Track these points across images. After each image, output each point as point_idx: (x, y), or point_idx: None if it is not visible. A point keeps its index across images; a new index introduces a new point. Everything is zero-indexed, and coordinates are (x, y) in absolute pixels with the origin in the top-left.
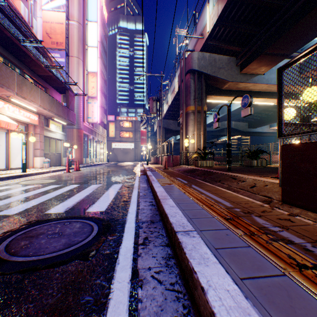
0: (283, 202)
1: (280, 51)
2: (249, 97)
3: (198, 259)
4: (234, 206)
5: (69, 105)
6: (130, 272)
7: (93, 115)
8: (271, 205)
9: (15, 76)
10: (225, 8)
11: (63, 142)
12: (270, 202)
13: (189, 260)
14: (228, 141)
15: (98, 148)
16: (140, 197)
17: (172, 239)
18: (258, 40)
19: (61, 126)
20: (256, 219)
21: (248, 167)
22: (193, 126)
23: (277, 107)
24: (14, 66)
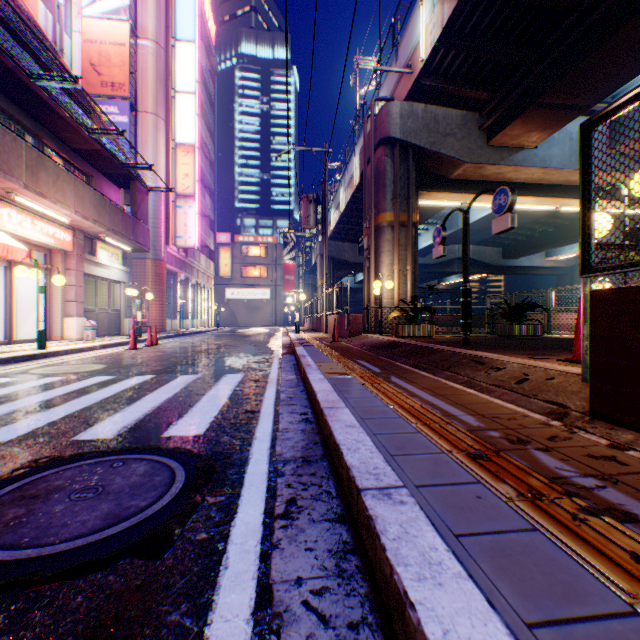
0: (592, 417)
1: (570, 100)
2: (509, 193)
3: (417, 565)
4: (485, 426)
5: (136, 212)
6: (252, 592)
7: (187, 231)
8: (566, 422)
9: (23, 150)
10: (457, 10)
11: (124, 287)
12: (564, 416)
13: (395, 568)
14: (464, 284)
15: (198, 300)
16: (281, 403)
17: (350, 506)
18: (525, 78)
19: (121, 253)
20: (540, 456)
21: (504, 337)
22: (391, 253)
23: (579, 208)
24: (22, 130)
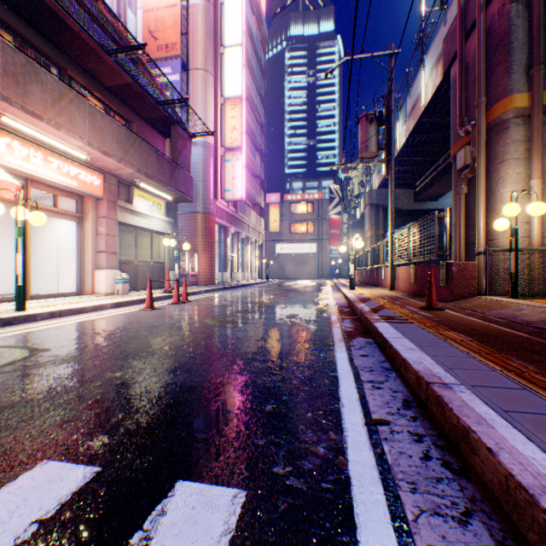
0: None
1: None
2: None
3: None
4: None
5: (176, 157)
6: None
7: (234, 184)
8: None
9: None
10: None
11: (168, 238)
12: None
13: None
14: None
15: (248, 254)
16: None
17: None
18: None
19: (163, 203)
20: None
21: None
22: (521, 161)
23: None
24: (43, 61)
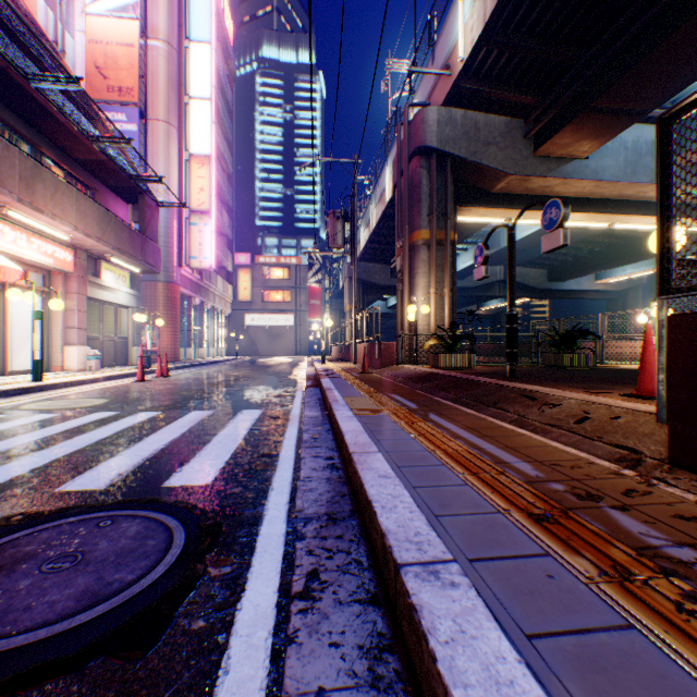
0: (673, 465)
1: (627, 104)
2: (561, 206)
3: (481, 687)
4: (545, 476)
5: (145, 229)
6: None
7: (203, 251)
8: (641, 472)
9: (17, 159)
10: (501, 3)
11: (132, 312)
12: (638, 463)
13: (450, 692)
14: (510, 309)
15: (214, 327)
16: (303, 444)
17: (386, 582)
18: (576, 80)
19: (128, 275)
20: (618, 517)
21: (553, 368)
22: (427, 275)
23: (656, 216)
24: (17, 138)
